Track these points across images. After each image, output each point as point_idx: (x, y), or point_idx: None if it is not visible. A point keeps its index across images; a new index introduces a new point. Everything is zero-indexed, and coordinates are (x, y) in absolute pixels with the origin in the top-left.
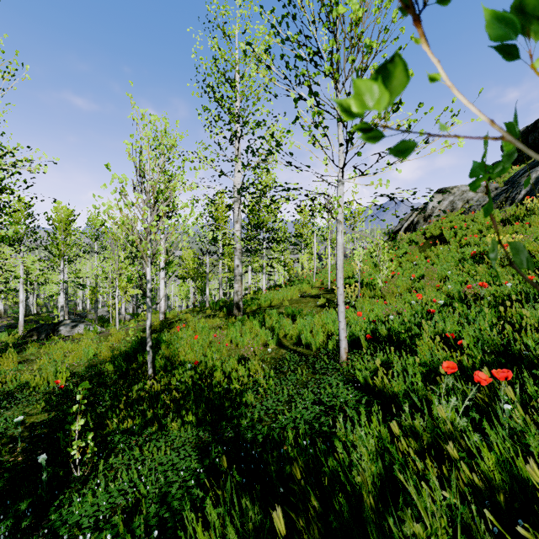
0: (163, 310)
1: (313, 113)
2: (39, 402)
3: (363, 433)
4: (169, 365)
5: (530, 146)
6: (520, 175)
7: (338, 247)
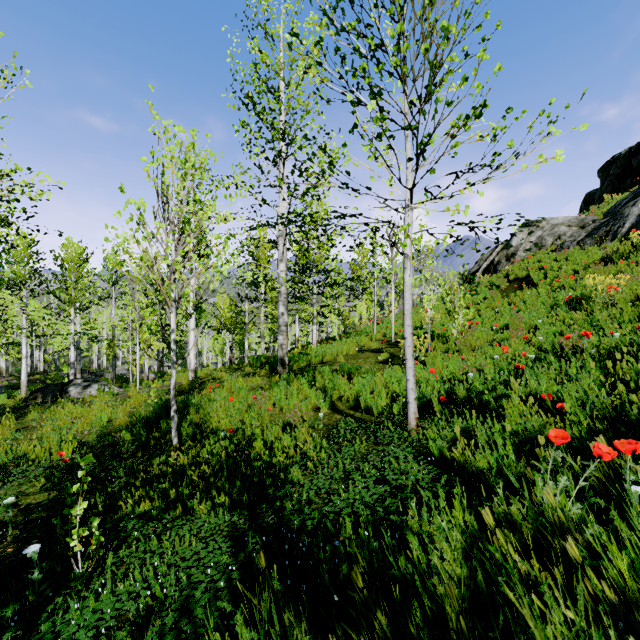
0: (193, 367)
1: (376, 119)
2: (38, 479)
3: (444, 523)
4: (199, 434)
5: (634, 171)
6: (622, 205)
7: (406, 287)
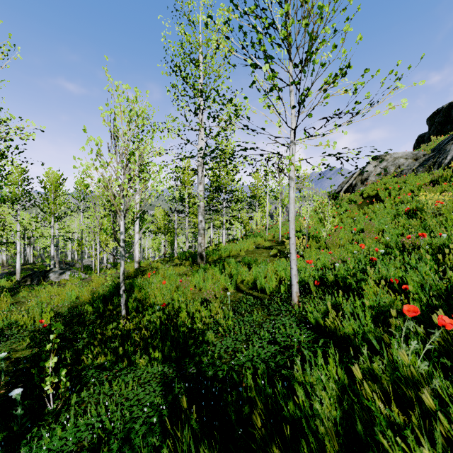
0: (138, 259)
1: (269, 76)
2: (25, 339)
3: (323, 376)
4: (141, 307)
5: (452, 119)
6: (445, 143)
7: (291, 201)
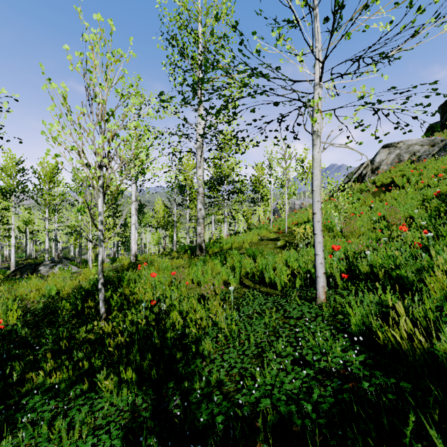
0: (134, 253)
1: None
2: None
3: None
4: (126, 304)
5: None
6: None
7: (315, 164)
